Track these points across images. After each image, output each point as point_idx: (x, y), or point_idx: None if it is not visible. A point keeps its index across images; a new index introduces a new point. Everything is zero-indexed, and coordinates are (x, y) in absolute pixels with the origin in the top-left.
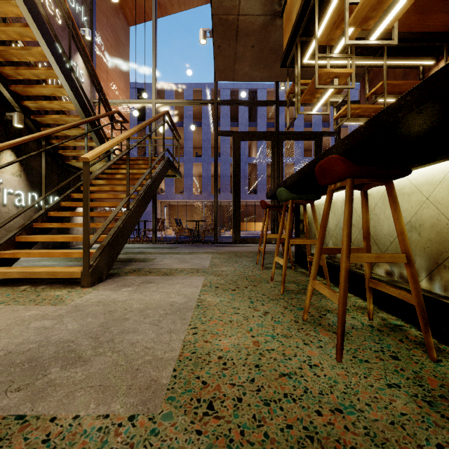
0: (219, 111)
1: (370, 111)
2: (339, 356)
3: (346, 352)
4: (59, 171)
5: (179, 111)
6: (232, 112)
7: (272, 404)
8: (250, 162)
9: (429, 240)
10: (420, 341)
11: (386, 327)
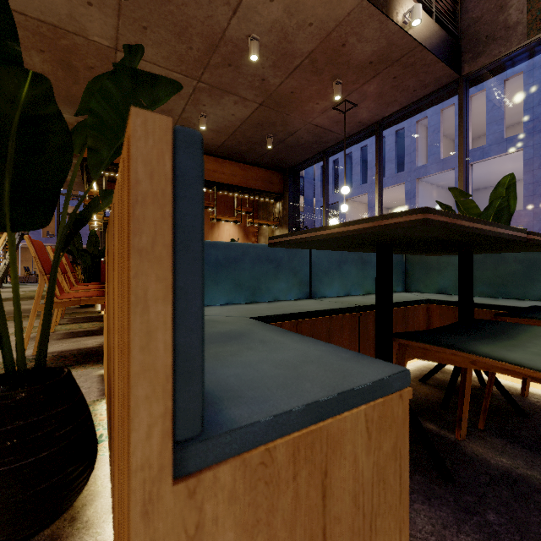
0: None
1: None
2: None
3: None
4: None
5: None
6: None
7: None
8: None
9: None
10: None
11: None
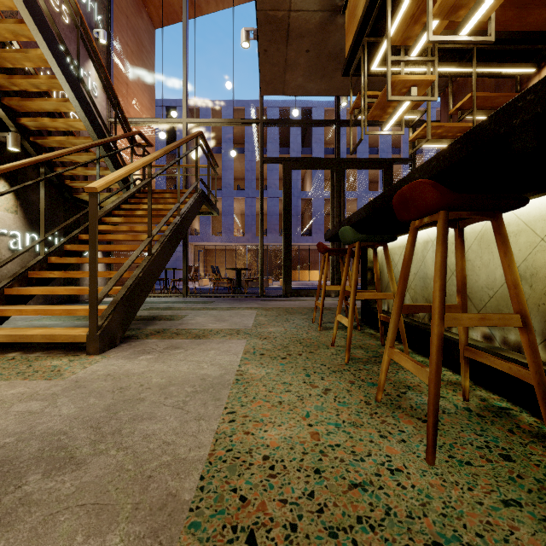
0: (266, 134)
1: (454, 131)
2: (431, 457)
3: (438, 449)
4: (66, 207)
5: (217, 134)
6: (282, 136)
7: (341, 535)
8: (304, 197)
9: (545, 294)
10: (537, 432)
11: (489, 412)
